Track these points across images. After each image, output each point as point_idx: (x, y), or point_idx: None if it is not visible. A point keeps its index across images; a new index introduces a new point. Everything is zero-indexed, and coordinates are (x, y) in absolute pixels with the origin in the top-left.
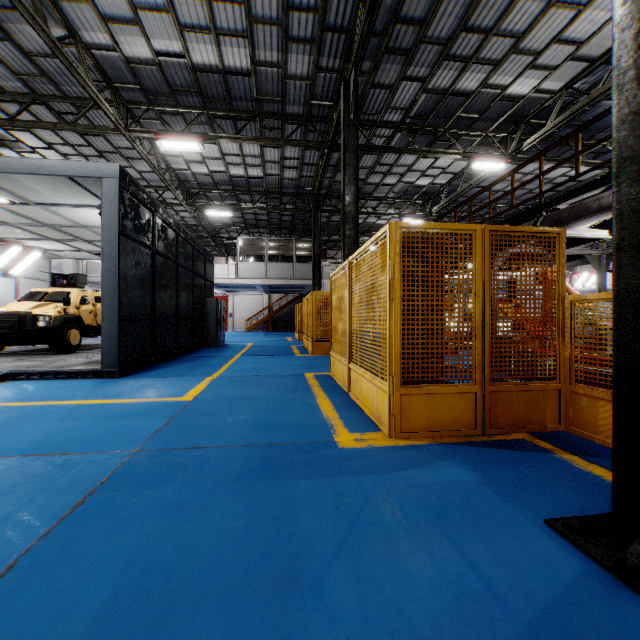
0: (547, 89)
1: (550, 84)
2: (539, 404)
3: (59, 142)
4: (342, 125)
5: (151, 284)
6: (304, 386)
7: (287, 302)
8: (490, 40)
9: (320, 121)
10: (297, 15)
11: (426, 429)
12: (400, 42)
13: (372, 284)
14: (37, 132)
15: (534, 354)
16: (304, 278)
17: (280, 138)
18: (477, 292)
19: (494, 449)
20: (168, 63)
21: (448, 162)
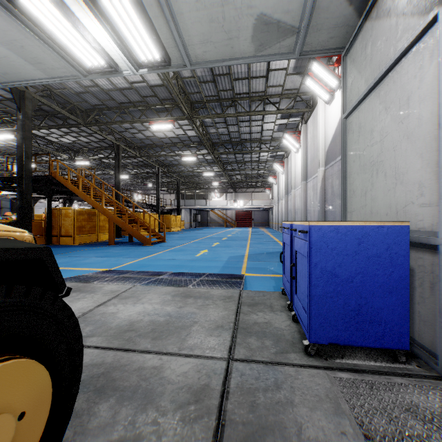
0: None
1: None
2: None
3: None
4: None
5: None
6: None
7: None
8: None
9: None
10: None
11: None
12: None
13: None
14: None
15: None
16: None
17: None
18: None
19: None
20: None
21: None
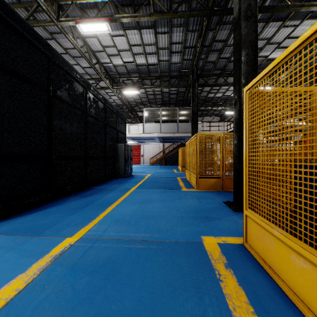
0: None
1: None
2: None
3: None
4: None
5: (47, 125)
6: None
7: (173, 148)
8: None
9: None
10: None
11: None
12: None
13: None
14: None
15: None
16: (184, 132)
17: (168, 12)
18: None
19: None
20: None
21: (305, 30)
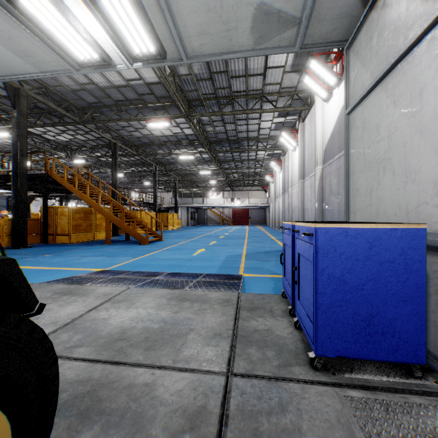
0: None
1: None
2: None
3: None
4: None
5: None
6: None
7: None
8: None
9: None
10: None
11: None
12: None
13: None
14: None
15: None
16: None
17: None
18: None
19: None
20: None
21: None
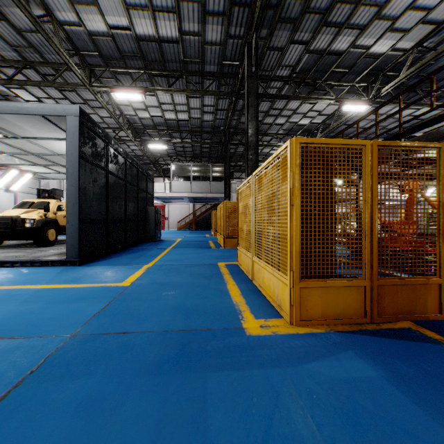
0: (401, 48)
1: (403, 44)
2: (420, 296)
3: (45, 96)
4: (246, 76)
5: (105, 196)
6: (217, 274)
7: (206, 209)
8: (359, 9)
9: (229, 77)
10: None
11: (322, 317)
12: (290, 13)
13: (272, 193)
14: (29, 89)
15: (416, 252)
16: (218, 192)
17: (200, 90)
18: (366, 199)
19: (386, 339)
20: (119, 35)
21: (323, 106)
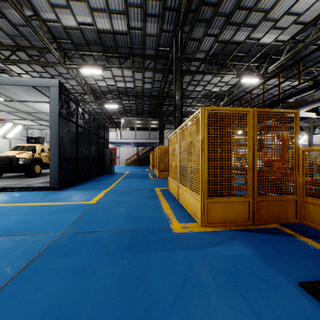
0: (281, 40)
1: (283, 37)
2: (284, 208)
3: (31, 70)
4: (174, 59)
5: (76, 142)
6: (154, 195)
7: (146, 151)
8: (251, 14)
9: (163, 58)
10: (151, 2)
11: (221, 221)
12: (204, 16)
13: (191, 141)
14: (20, 65)
15: (281, 180)
16: (154, 139)
17: (142, 67)
18: (250, 145)
19: (261, 234)
20: (85, 29)
21: (228, 79)
